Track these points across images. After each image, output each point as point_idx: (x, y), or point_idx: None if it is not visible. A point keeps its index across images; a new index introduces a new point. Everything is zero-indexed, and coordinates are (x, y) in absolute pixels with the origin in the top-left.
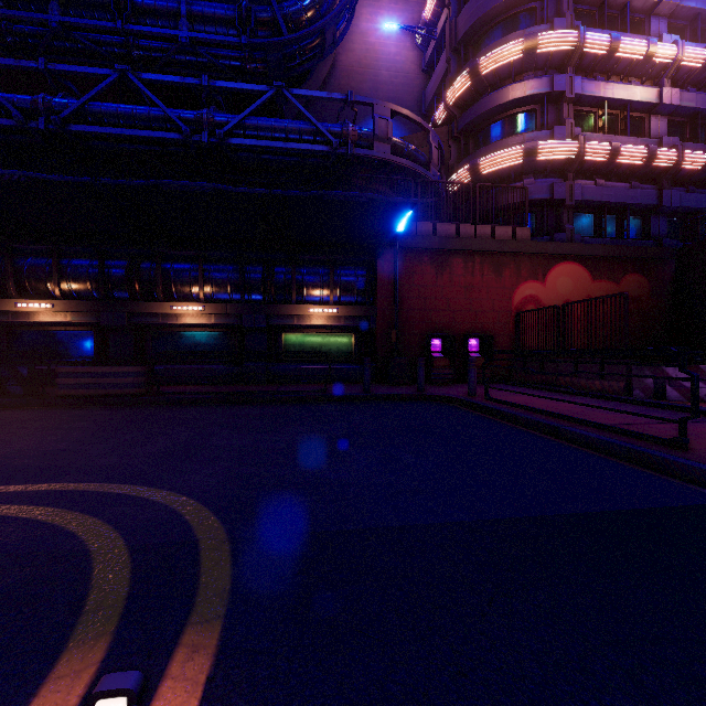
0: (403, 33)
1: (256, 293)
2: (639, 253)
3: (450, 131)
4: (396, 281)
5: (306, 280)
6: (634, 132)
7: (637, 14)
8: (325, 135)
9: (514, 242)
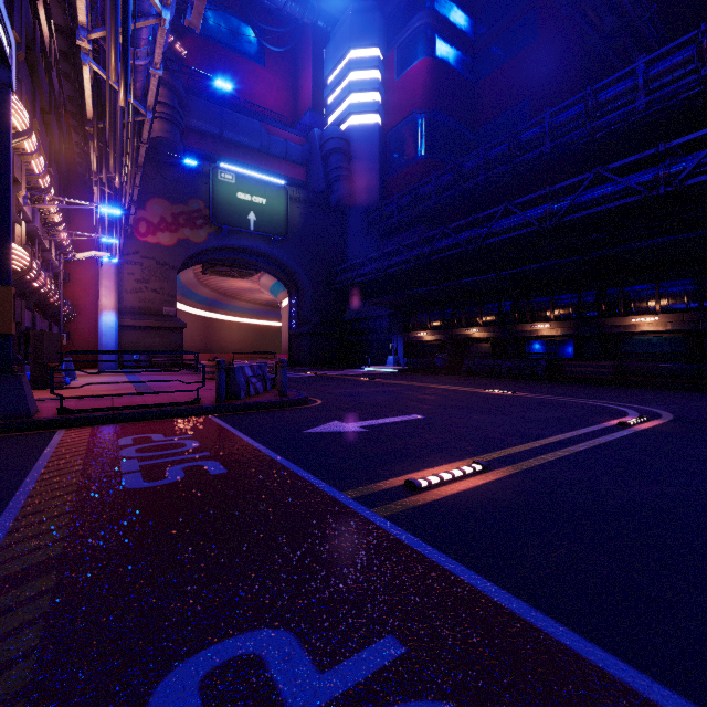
0: None
1: None
2: None
3: None
4: None
5: None
6: None
7: None
8: None
9: None
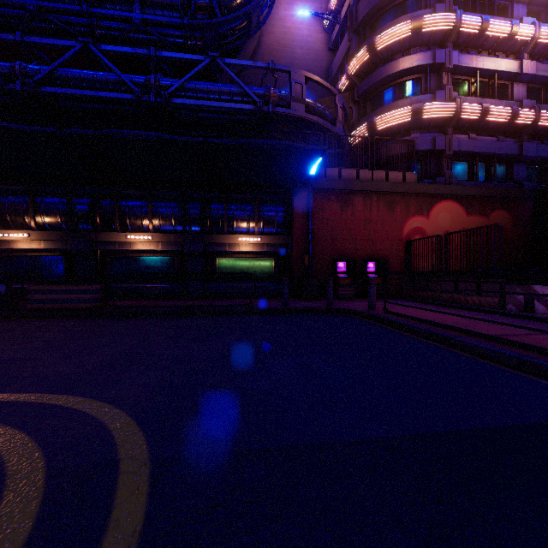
0: (313, 19)
1: (195, 226)
2: (504, 193)
3: (352, 96)
4: (309, 216)
5: (235, 215)
6: (500, 96)
7: (502, 1)
8: (251, 96)
9: (404, 184)
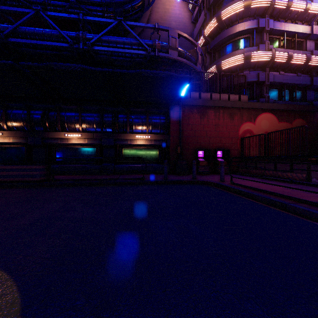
0: (182, 4)
1: (109, 128)
2: (301, 108)
3: (206, 49)
4: (180, 122)
5: (134, 121)
6: (298, 49)
7: None
8: (144, 45)
9: (240, 102)
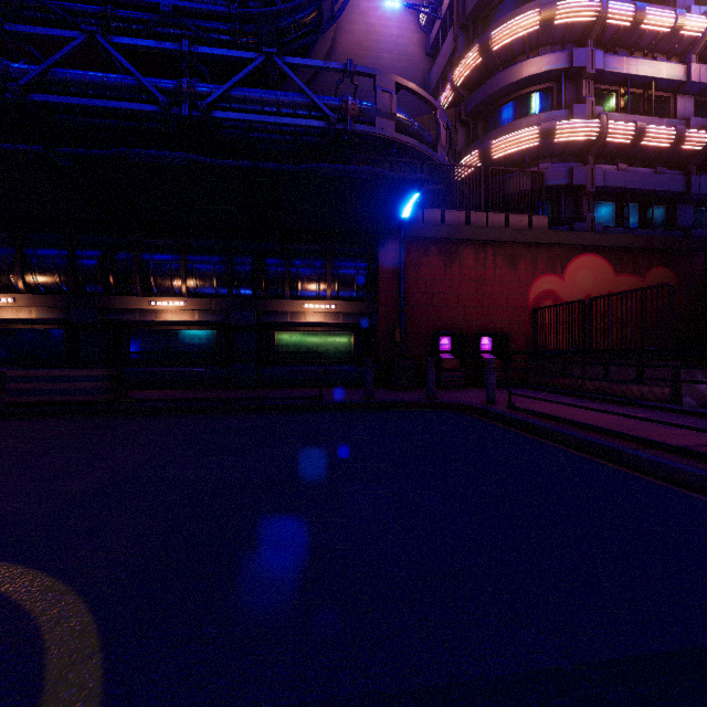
0: (406, 14)
1: (245, 288)
2: (665, 244)
3: (458, 114)
4: (401, 274)
5: (300, 273)
6: (659, 114)
7: None
8: (322, 108)
9: (530, 231)
